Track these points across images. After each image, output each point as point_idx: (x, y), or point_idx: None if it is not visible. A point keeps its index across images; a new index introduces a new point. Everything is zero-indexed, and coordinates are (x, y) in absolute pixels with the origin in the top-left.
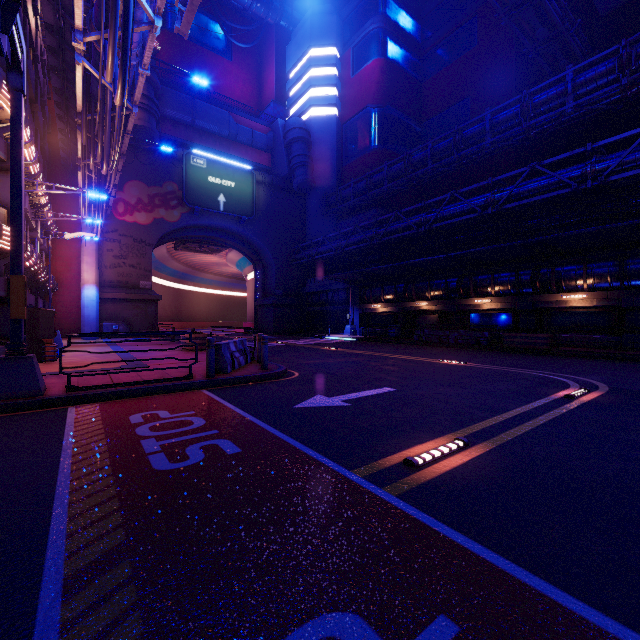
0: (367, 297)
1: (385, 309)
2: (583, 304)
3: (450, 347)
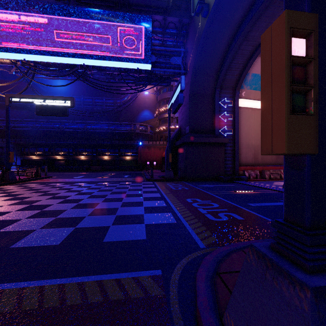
0: (26, 152)
1: (38, 158)
2: (108, 159)
3: (74, 171)
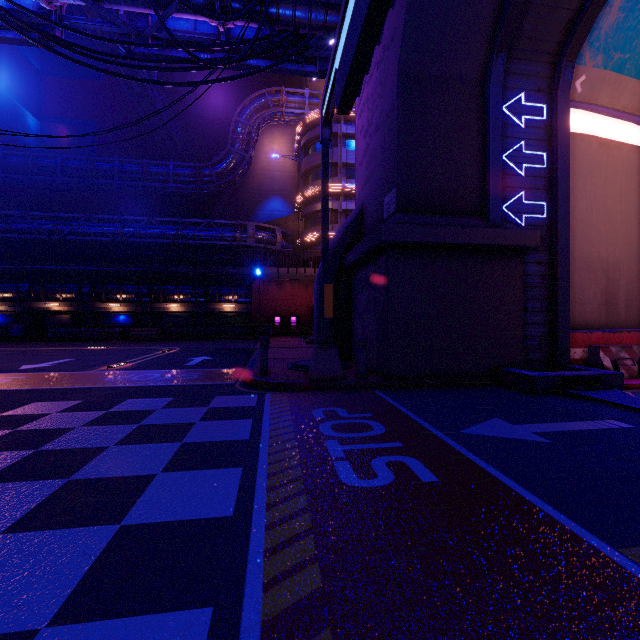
0: None
1: (2, 308)
2: (178, 310)
3: (88, 341)
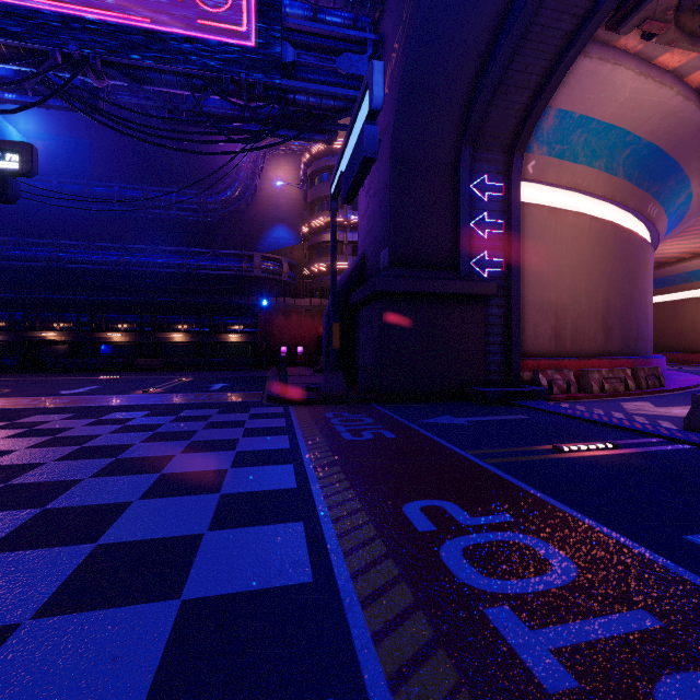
0: None
1: None
2: (182, 340)
3: (91, 371)
